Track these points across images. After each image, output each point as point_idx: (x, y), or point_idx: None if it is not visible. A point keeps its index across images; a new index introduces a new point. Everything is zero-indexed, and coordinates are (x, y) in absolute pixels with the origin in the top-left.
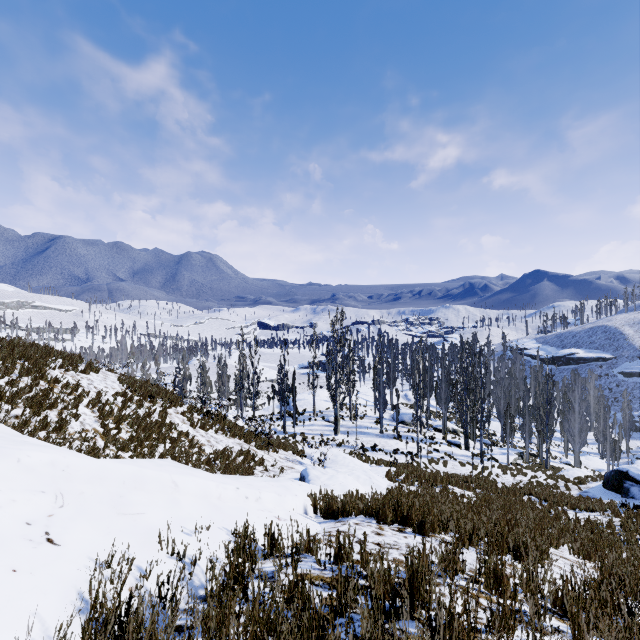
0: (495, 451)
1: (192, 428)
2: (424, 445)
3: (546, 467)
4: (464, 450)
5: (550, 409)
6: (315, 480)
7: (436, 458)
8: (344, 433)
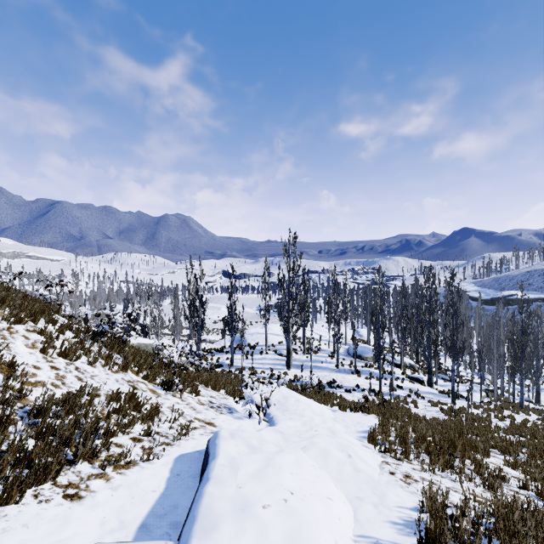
0: (460, 388)
1: (42, 355)
2: (385, 381)
3: (521, 406)
4: (427, 387)
5: (527, 342)
6: (221, 481)
7: (402, 396)
8: (297, 367)
